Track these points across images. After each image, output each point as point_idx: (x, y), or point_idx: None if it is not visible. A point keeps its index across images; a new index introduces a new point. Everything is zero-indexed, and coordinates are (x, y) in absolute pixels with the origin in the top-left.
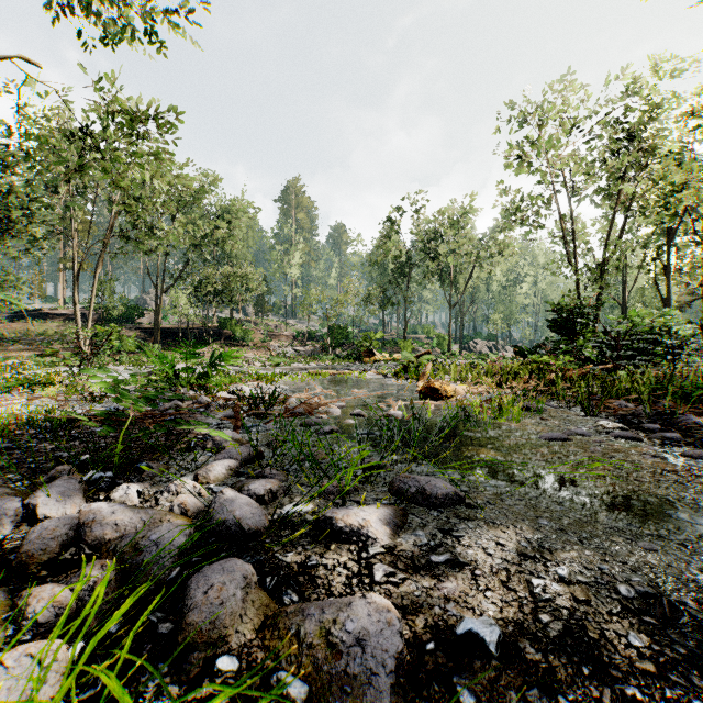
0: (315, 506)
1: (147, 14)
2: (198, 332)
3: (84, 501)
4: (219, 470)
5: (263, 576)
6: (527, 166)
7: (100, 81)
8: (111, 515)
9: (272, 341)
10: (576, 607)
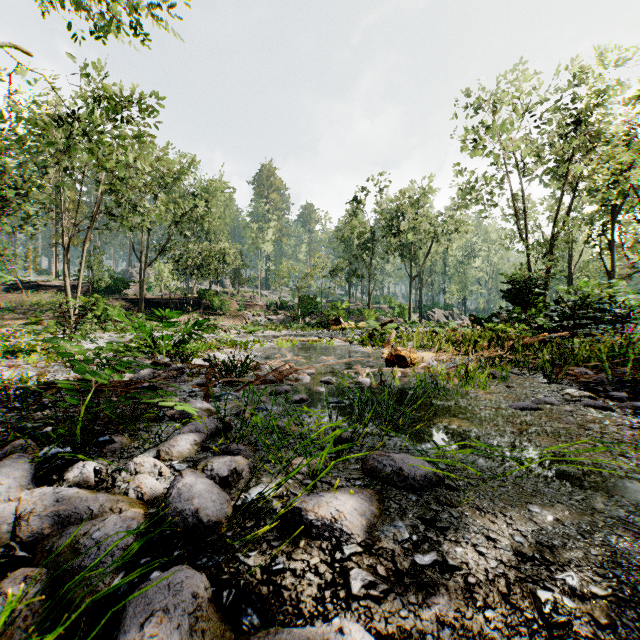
0: (283, 489)
1: (130, 6)
2: (179, 302)
3: (33, 482)
4: (183, 445)
5: (219, 585)
6: (482, 149)
7: (85, 67)
8: (54, 505)
9: (247, 310)
10: (600, 636)
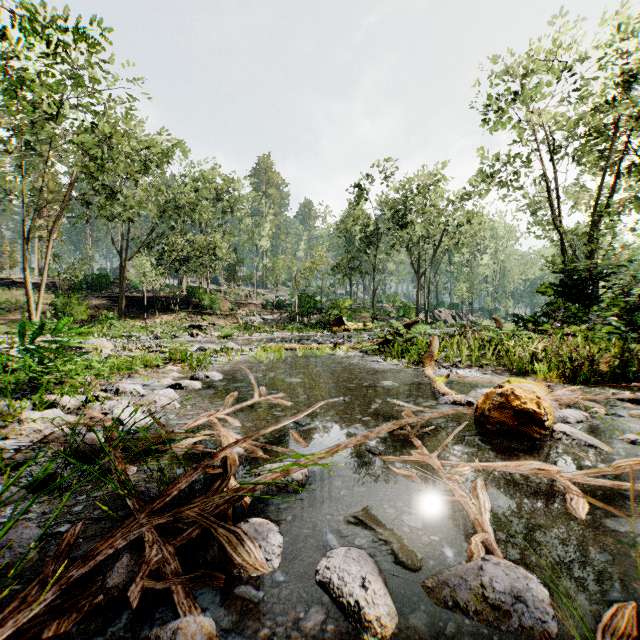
0: None
1: None
2: (165, 300)
3: None
4: None
5: None
6: (508, 122)
7: None
8: None
9: (241, 309)
10: None
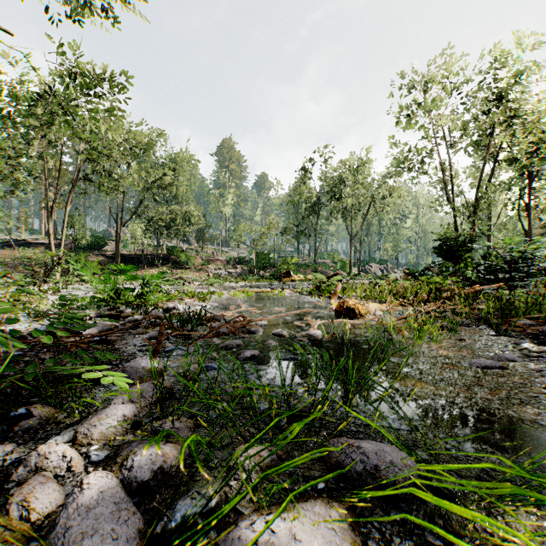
0: (222, 500)
1: None
2: (150, 257)
3: None
4: (107, 424)
5: None
6: (414, 123)
7: (61, 46)
8: None
9: (210, 264)
10: None
